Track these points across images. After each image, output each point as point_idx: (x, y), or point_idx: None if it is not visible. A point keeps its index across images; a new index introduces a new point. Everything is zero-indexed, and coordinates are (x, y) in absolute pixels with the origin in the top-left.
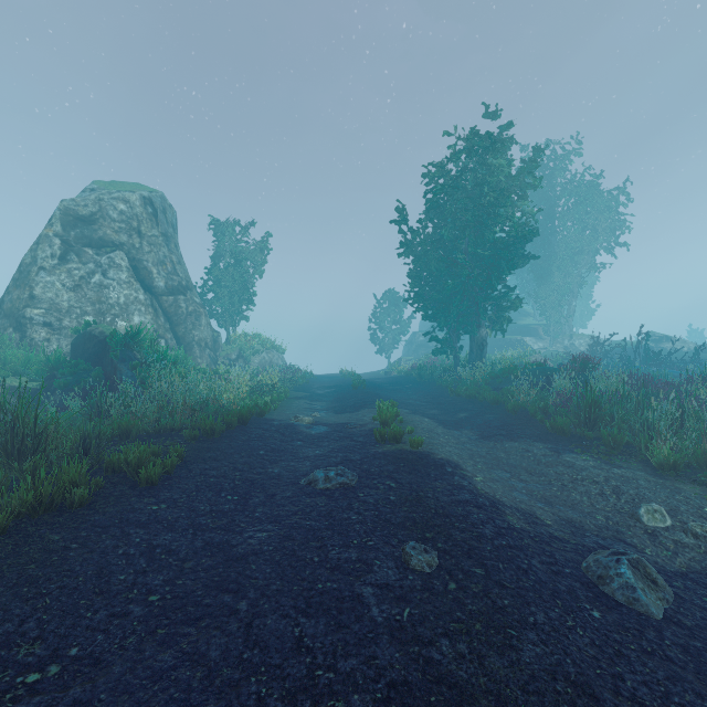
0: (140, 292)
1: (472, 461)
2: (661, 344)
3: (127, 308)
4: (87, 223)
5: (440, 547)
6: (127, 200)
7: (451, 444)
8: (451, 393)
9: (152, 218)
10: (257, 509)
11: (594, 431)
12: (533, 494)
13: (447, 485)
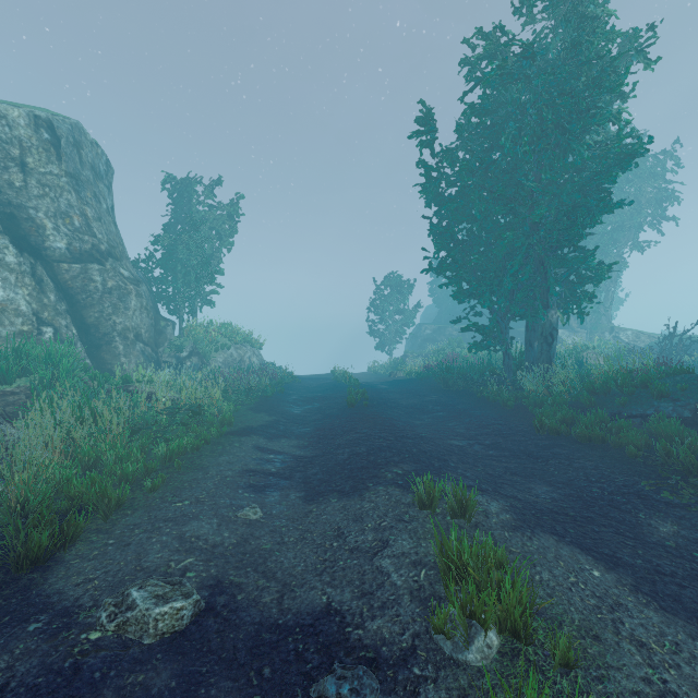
0: (9, 251)
1: None
2: None
3: None
4: None
5: None
6: (2, 114)
7: None
8: (539, 428)
9: (50, 148)
10: None
11: None
12: None
13: None
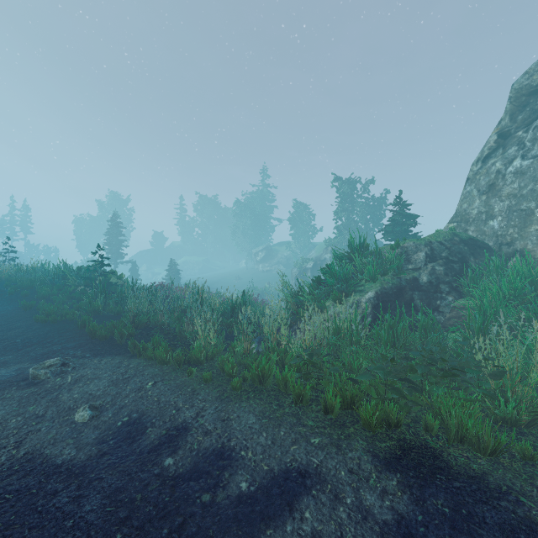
0: None
1: None
2: None
3: None
4: None
5: None
6: None
7: None
8: None
9: None
10: None
11: None
12: None
13: None
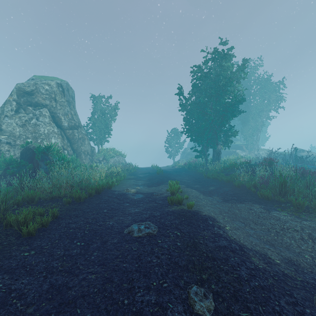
0: (55, 128)
1: (221, 215)
2: (300, 153)
3: (48, 135)
4: (29, 95)
5: (213, 288)
6: (49, 84)
7: (208, 205)
8: (205, 177)
9: (62, 93)
10: (94, 253)
11: (284, 198)
12: (260, 238)
13: (211, 234)
